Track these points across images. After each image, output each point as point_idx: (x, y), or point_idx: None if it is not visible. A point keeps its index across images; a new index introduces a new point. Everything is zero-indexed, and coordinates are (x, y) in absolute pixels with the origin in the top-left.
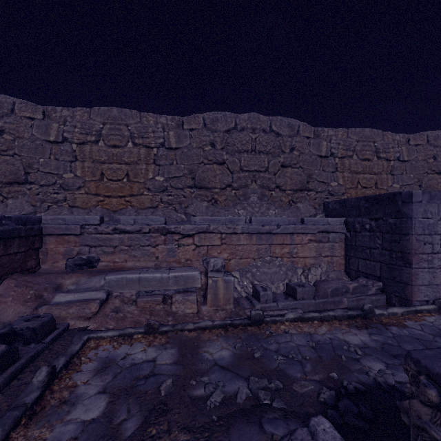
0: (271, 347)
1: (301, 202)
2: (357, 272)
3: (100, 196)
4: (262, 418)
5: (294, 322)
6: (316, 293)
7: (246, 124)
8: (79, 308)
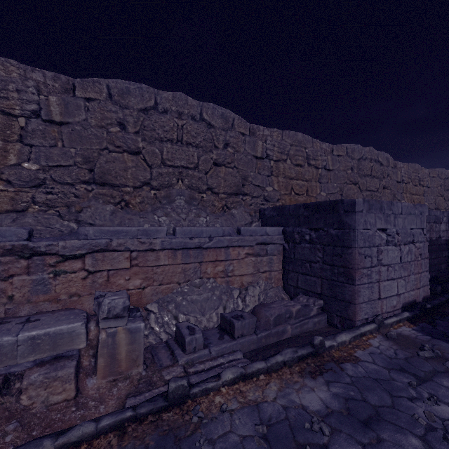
0: None
1: (236, 208)
2: (296, 288)
3: None
4: None
5: (234, 384)
6: (257, 323)
7: (170, 105)
8: None
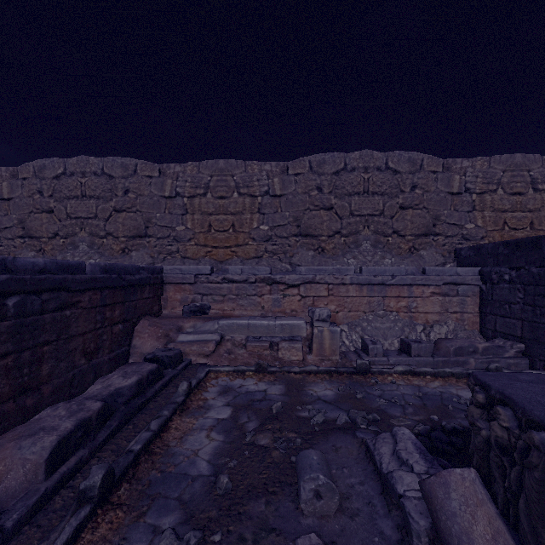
0: (375, 393)
1: (425, 249)
2: (494, 332)
3: (208, 247)
4: (356, 430)
5: (403, 375)
6: (436, 352)
7: (357, 163)
8: (199, 346)
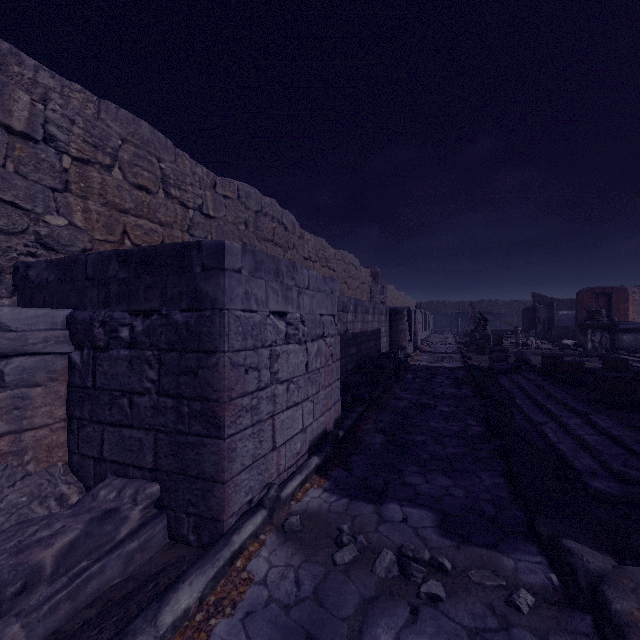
0: None
1: None
2: (100, 462)
3: None
4: None
5: None
6: None
7: None
8: None
